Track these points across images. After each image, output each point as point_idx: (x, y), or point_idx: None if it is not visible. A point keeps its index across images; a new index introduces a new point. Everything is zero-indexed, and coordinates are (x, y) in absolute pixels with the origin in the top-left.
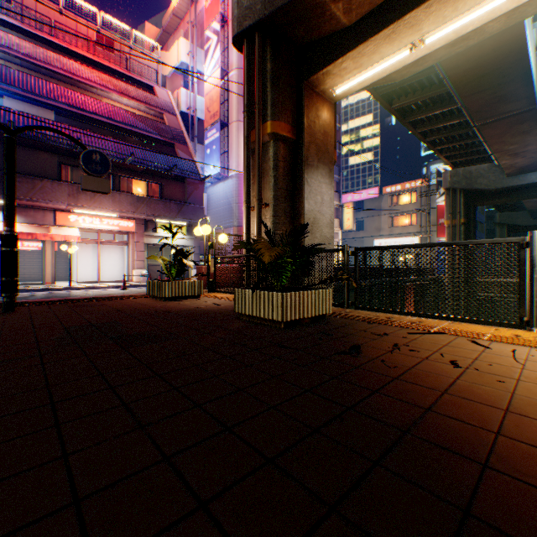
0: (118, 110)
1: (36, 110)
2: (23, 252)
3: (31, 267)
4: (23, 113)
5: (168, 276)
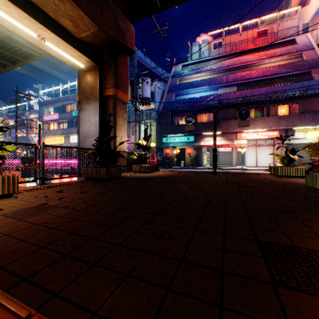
0: (267, 69)
1: (228, 89)
2: (224, 152)
3: (227, 159)
4: (224, 94)
5: (282, 164)
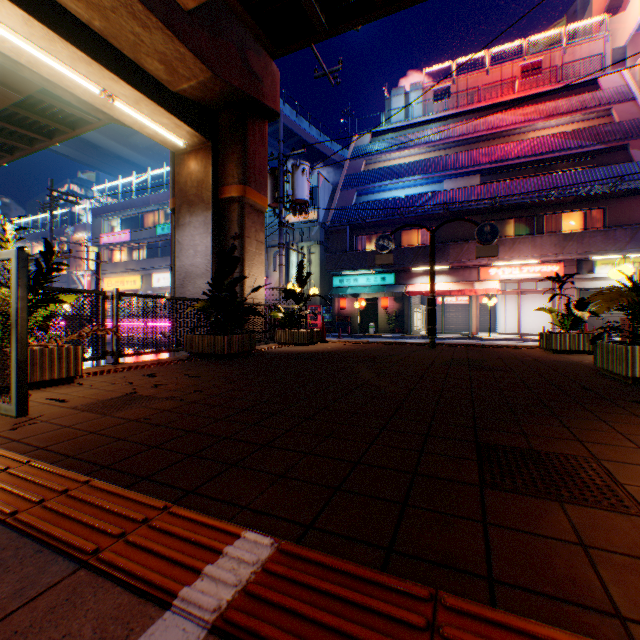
0: (541, 140)
1: (463, 181)
2: (456, 306)
3: (462, 319)
4: (454, 190)
5: (560, 328)
